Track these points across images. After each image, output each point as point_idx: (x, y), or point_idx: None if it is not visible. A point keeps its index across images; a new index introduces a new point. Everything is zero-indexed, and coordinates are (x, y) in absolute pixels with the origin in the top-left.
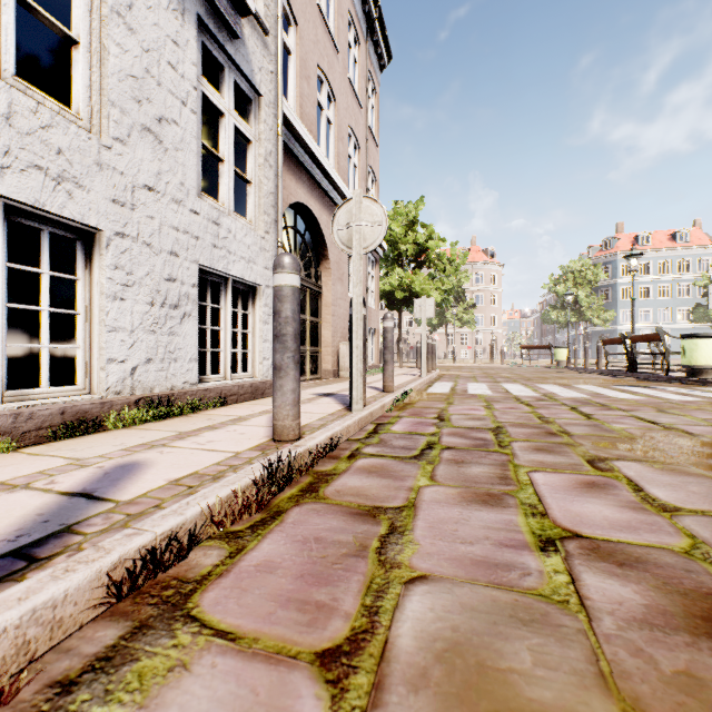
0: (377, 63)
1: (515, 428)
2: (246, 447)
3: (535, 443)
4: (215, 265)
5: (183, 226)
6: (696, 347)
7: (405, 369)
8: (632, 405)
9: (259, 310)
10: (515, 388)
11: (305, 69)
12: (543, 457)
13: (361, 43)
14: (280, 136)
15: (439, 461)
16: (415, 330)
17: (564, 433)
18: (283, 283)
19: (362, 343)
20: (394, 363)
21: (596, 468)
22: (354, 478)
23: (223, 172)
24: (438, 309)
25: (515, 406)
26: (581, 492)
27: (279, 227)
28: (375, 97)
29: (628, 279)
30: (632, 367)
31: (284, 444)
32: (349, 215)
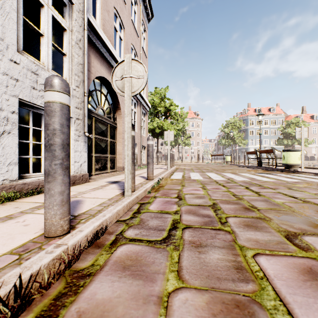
0: (146, 17)
1: (224, 205)
2: (9, 248)
3: (242, 218)
4: (34, 100)
5: (2, 69)
6: (289, 155)
7: (160, 165)
8: (273, 185)
9: (72, 133)
10: (213, 175)
11: (106, 6)
12: (255, 235)
13: (138, 5)
14: (86, 30)
15: (183, 244)
16: (164, 147)
17: (254, 208)
18: (50, 99)
19: (130, 152)
20: (155, 162)
21: (299, 247)
22: (106, 282)
23: (43, 43)
24: (175, 138)
25: (217, 187)
26: (314, 289)
27: (85, 84)
28: (145, 34)
29: (252, 127)
30: (260, 164)
31: (51, 240)
32: (123, 71)
